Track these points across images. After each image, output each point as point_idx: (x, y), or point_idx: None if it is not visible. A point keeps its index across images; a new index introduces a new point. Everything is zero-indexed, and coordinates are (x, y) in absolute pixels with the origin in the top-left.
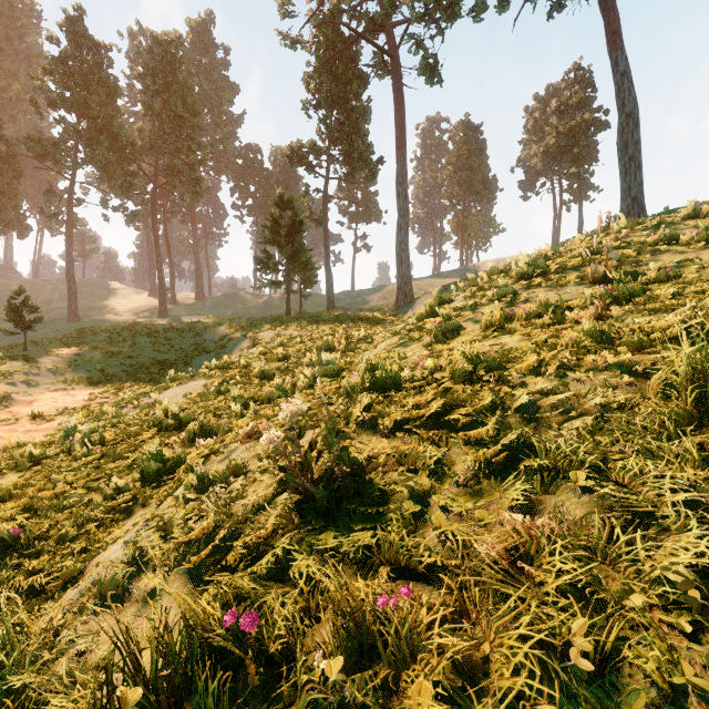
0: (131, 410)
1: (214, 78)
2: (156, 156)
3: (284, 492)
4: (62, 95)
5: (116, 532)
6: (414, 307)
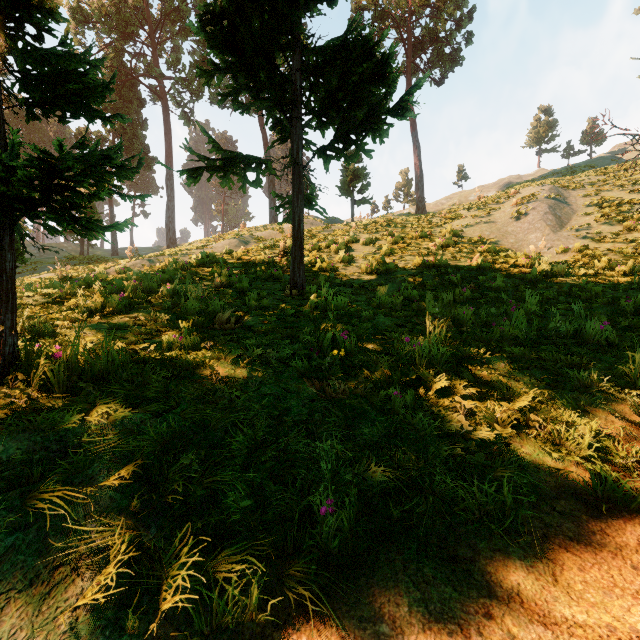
0: None
1: None
2: None
3: None
4: None
5: None
6: None
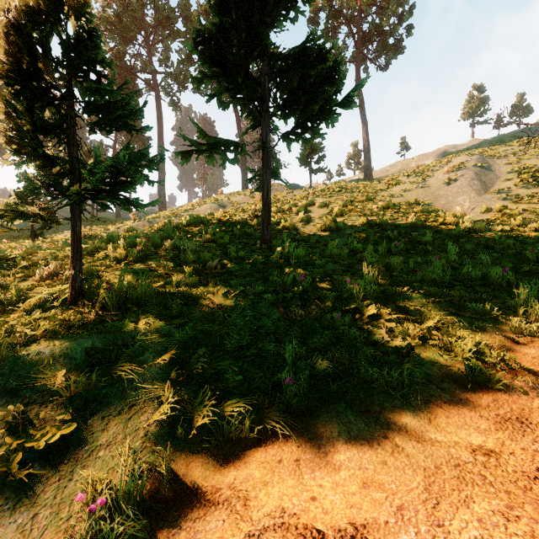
0: None
1: None
2: None
3: None
4: None
5: None
6: None
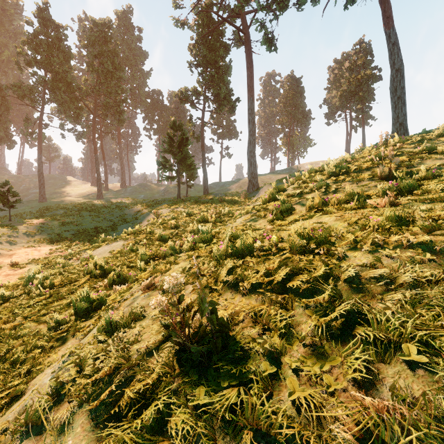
0: (75, 261)
1: (132, 47)
2: (95, 97)
3: (169, 338)
4: (35, 58)
5: (53, 356)
6: (259, 193)
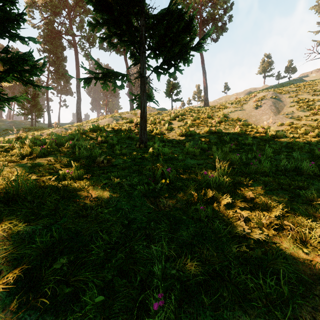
0: None
1: None
2: None
3: None
4: None
5: None
6: None
